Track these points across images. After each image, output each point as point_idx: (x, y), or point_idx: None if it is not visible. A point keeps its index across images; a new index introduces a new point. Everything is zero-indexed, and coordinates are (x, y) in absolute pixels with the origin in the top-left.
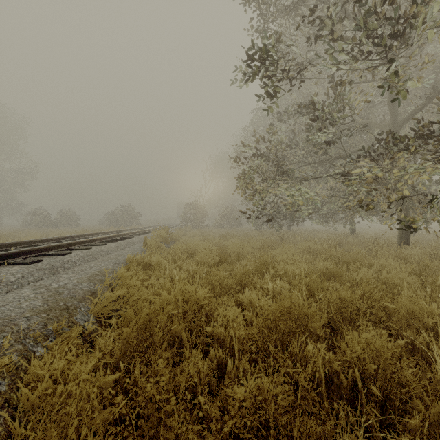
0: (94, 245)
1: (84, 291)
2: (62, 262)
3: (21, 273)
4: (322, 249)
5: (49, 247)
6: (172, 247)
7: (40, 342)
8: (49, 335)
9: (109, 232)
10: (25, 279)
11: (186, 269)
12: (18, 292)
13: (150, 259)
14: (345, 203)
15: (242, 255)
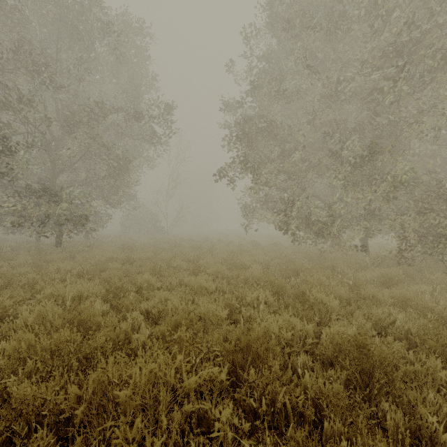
0: None
1: None
2: None
3: None
4: None
5: None
6: None
7: None
8: None
9: None
10: None
11: None
12: None
13: None
14: None
15: None
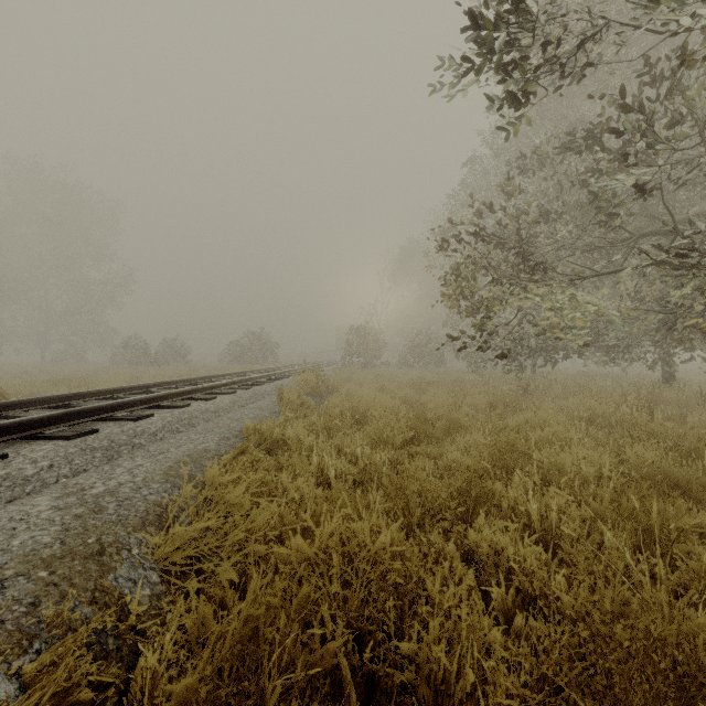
0: (196, 399)
1: (147, 505)
2: (131, 434)
3: (50, 458)
4: (621, 415)
5: (118, 404)
6: (326, 404)
7: (5, 661)
8: (37, 635)
9: (228, 375)
10: (53, 471)
11: (350, 451)
12: (28, 503)
13: (284, 431)
14: (656, 322)
15: (455, 424)
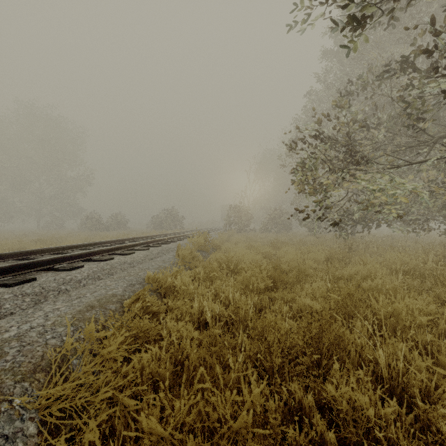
0: (119, 254)
1: (45, 350)
2: (61, 281)
3: None
4: (429, 268)
5: (58, 258)
6: (211, 257)
7: None
8: None
9: (147, 237)
10: None
11: (225, 295)
12: None
13: (175, 280)
14: None
15: (303, 273)
